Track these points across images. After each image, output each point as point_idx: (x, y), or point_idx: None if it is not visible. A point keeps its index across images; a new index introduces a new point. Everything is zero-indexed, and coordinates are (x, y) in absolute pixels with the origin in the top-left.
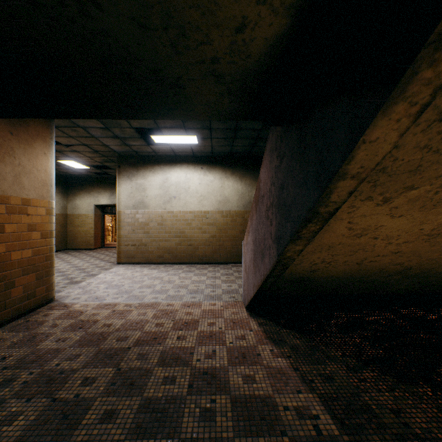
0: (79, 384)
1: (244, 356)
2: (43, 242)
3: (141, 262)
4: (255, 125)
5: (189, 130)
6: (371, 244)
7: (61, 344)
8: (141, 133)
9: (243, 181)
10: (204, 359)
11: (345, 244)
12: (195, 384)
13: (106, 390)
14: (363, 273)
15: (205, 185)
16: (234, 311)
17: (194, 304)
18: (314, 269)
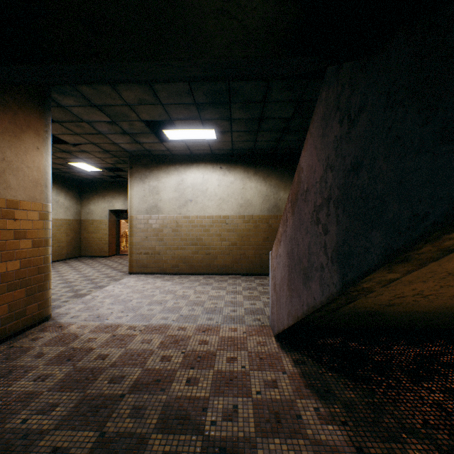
0: None
1: (277, 419)
2: (36, 252)
3: (154, 272)
4: (283, 113)
5: (206, 121)
6: None
7: (39, 385)
8: (154, 129)
9: (267, 181)
10: (222, 421)
11: None
12: None
13: None
14: None
15: (224, 187)
16: (260, 341)
17: (210, 329)
18: (393, 303)
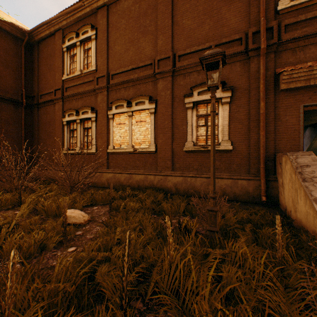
0: None
1: None
2: None
3: None
4: None
5: None
6: None
7: None
8: None
9: None
10: None
11: None
12: None
13: None
14: None
15: None
16: None
17: None
18: None
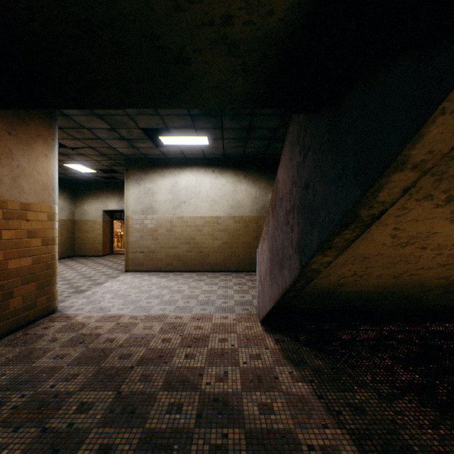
0: (74, 410)
1: (259, 380)
2: (45, 250)
3: (149, 270)
4: (270, 124)
5: (199, 130)
6: (416, 254)
7: (59, 361)
8: (150, 135)
9: (257, 184)
10: (215, 382)
11: (384, 254)
12: (204, 413)
13: (103, 419)
14: (399, 288)
15: (216, 189)
16: (248, 326)
17: (204, 317)
18: (342, 283)
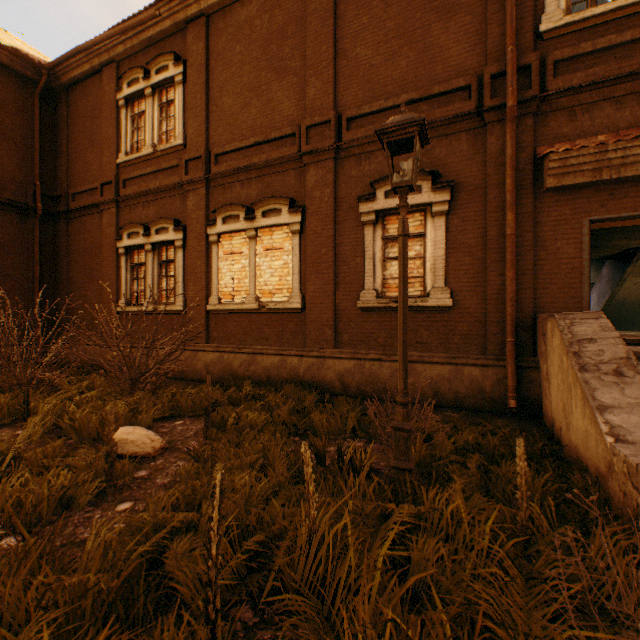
0: None
1: None
2: None
3: None
4: None
5: None
6: (639, 287)
7: None
8: None
9: None
10: None
11: (632, 287)
12: None
13: None
14: None
15: None
16: None
17: None
18: (624, 298)
